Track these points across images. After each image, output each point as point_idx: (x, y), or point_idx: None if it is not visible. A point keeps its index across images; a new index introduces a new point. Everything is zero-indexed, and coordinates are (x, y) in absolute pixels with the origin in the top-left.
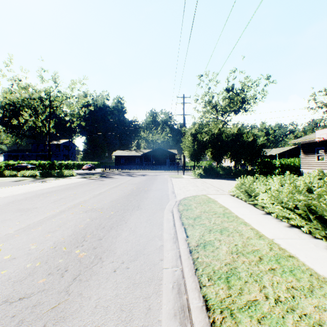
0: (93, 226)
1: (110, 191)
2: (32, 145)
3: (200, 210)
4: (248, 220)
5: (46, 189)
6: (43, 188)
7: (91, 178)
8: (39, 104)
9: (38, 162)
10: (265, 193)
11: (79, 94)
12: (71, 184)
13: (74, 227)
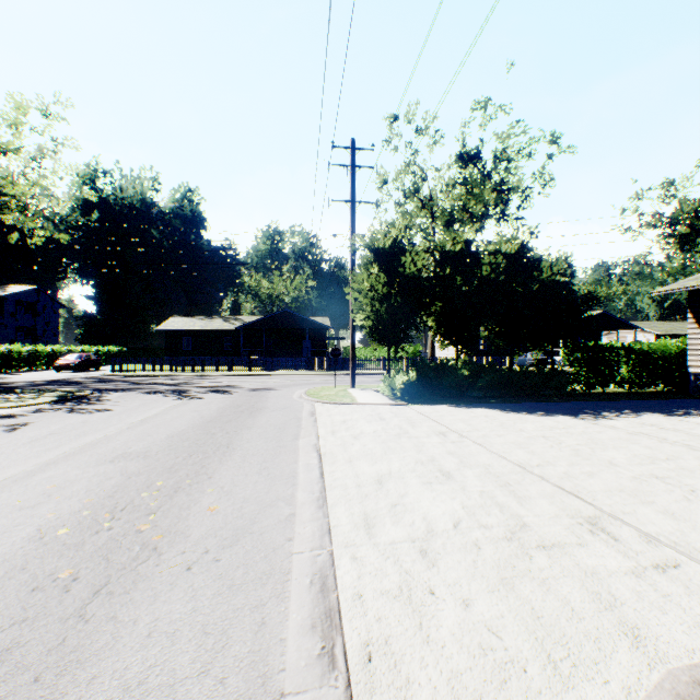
0: None
1: None
2: None
3: None
4: None
5: None
6: None
7: (5, 408)
8: None
9: None
10: None
11: (40, 146)
12: None
13: None
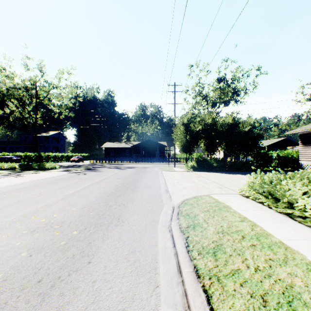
0: (21, 275)
1: (88, 190)
2: (21, 137)
3: (215, 229)
4: None
5: (10, 186)
6: (7, 185)
7: (75, 171)
8: (24, 94)
9: (24, 154)
10: None
11: (67, 84)
12: (47, 178)
13: None
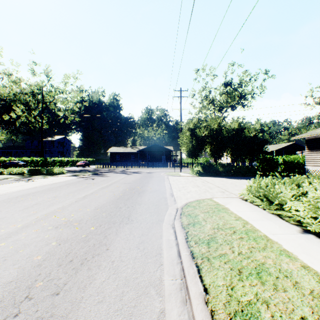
0: (56, 257)
1: (98, 193)
2: (26, 142)
3: (212, 226)
4: (287, 247)
5: (24, 190)
6: (22, 189)
7: (82, 175)
8: (30, 99)
9: (30, 158)
10: (300, 202)
11: (73, 89)
12: (57, 183)
13: (25, 260)
